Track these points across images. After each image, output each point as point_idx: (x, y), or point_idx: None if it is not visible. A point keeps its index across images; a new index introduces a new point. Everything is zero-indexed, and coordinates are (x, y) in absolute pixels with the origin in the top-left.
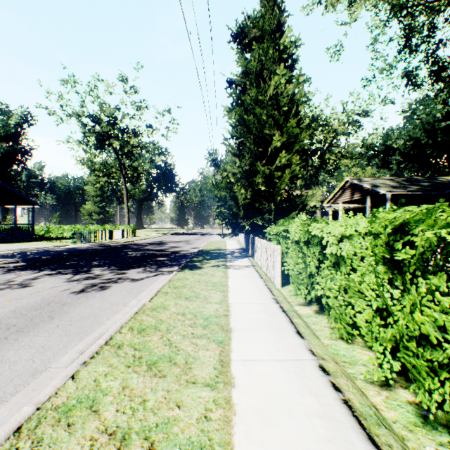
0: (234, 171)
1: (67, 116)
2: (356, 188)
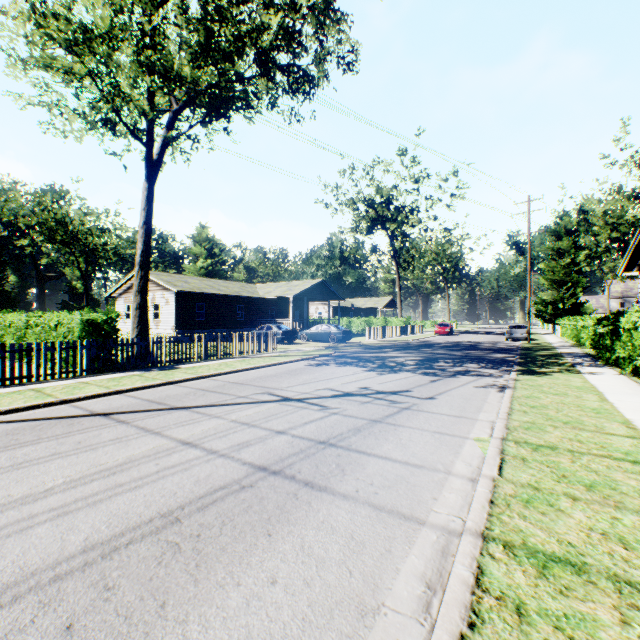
0: (544, 296)
1: None
2: None
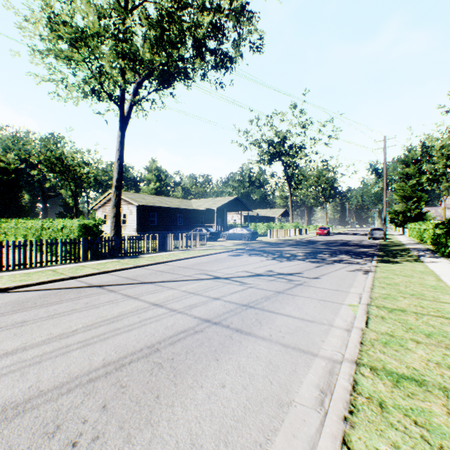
0: (396, 208)
1: None
2: None
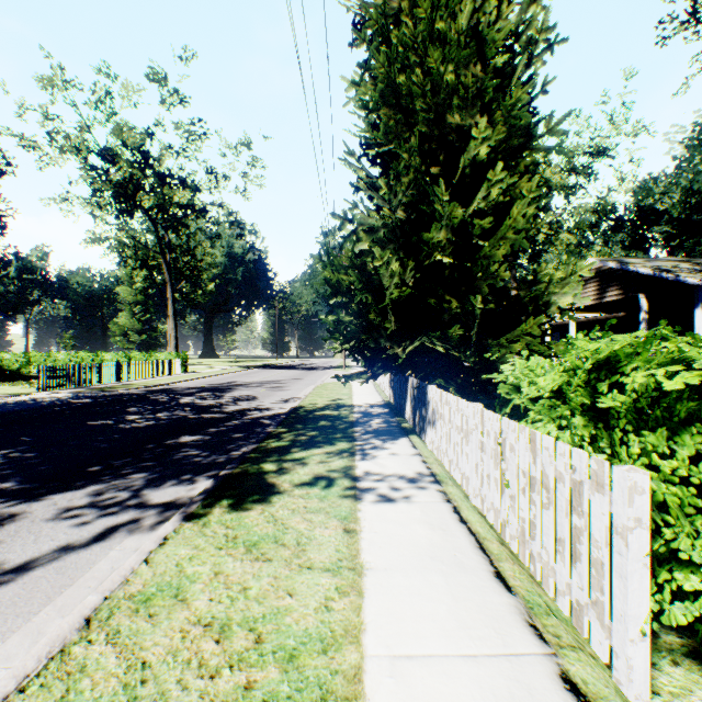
0: (371, 221)
1: (60, 153)
2: (611, 278)
